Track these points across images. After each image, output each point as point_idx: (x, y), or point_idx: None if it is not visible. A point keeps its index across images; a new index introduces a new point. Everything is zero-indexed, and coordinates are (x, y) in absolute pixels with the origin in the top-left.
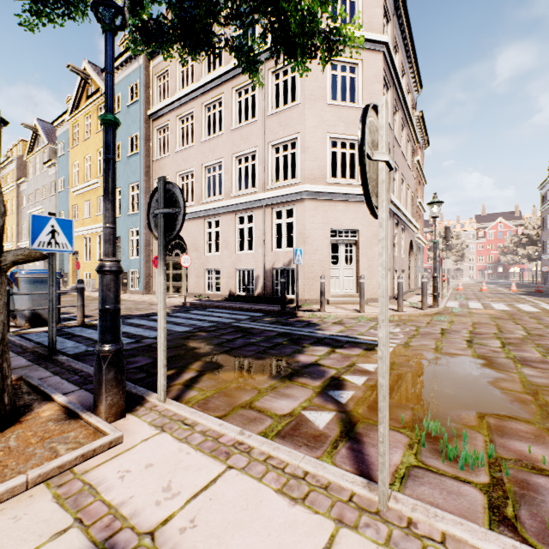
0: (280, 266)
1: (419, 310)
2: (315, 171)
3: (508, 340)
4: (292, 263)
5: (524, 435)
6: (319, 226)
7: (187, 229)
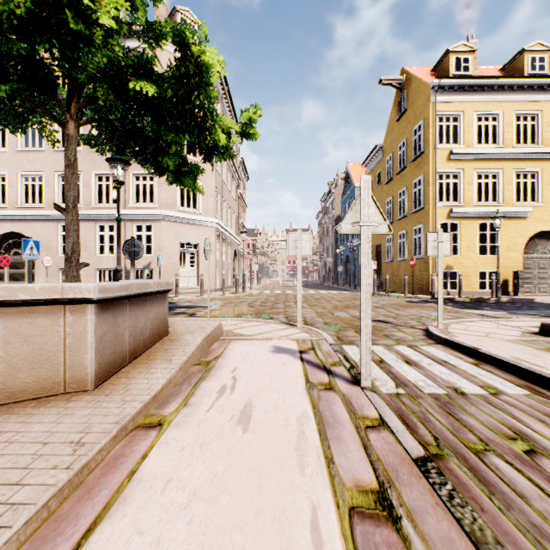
0: (140, 267)
1: (235, 294)
2: (169, 201)
3: (265, 302)
4: (151, 265)
5: (246, 315)
6: (172, 239)
7: (34, 230)
